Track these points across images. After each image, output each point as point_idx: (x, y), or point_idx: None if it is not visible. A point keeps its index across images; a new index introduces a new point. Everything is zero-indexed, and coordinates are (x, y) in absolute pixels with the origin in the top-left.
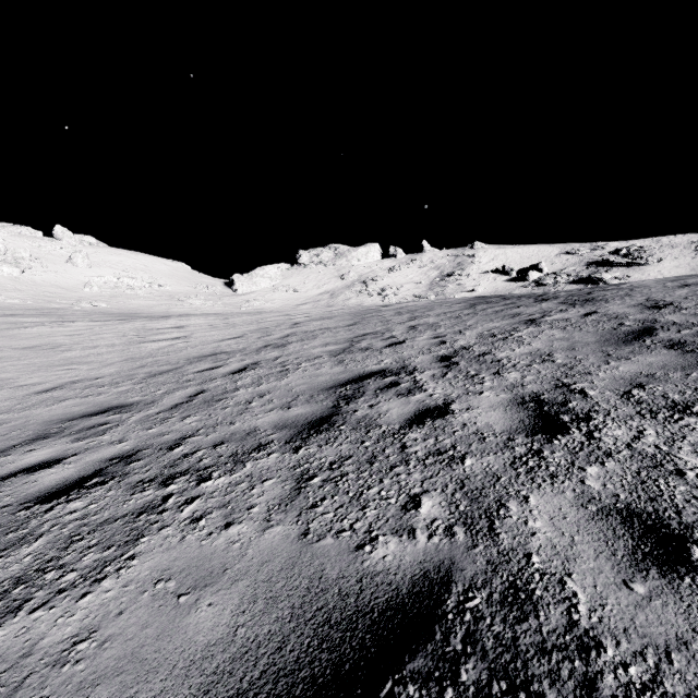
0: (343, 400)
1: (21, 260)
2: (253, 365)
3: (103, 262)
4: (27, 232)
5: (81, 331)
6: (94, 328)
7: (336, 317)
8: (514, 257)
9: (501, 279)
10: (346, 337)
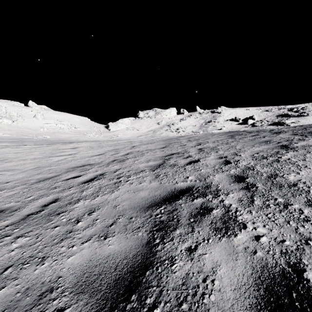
0: (157, 232)
1: (12, 116)
2: (100, 176)
3: (50, 117)
4: (17, 104)
5: (24, 150)
6: (32, 149)
7: (155, 143)
8: (240, 113)
9: (234, 123)
10: (160, 155)
